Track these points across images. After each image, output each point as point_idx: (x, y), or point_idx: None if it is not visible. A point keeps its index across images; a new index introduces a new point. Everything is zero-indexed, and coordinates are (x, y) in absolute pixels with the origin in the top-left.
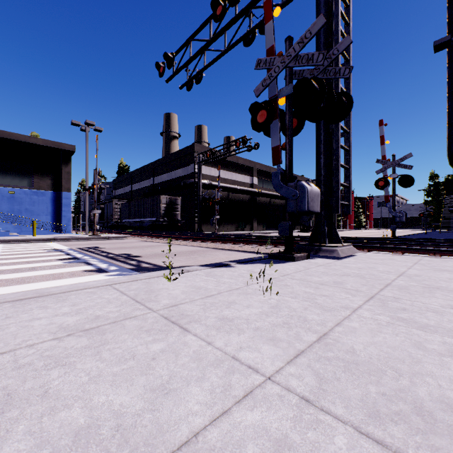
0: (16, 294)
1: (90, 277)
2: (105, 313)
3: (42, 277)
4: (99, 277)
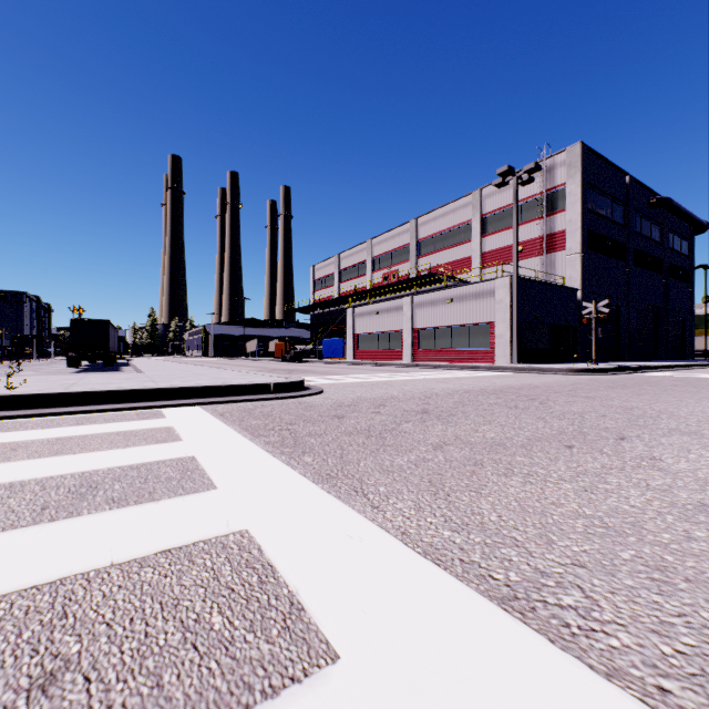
0: (136, 387)
1: (5, 437)
2: (96, 385)
3: (91, 442)
4: None
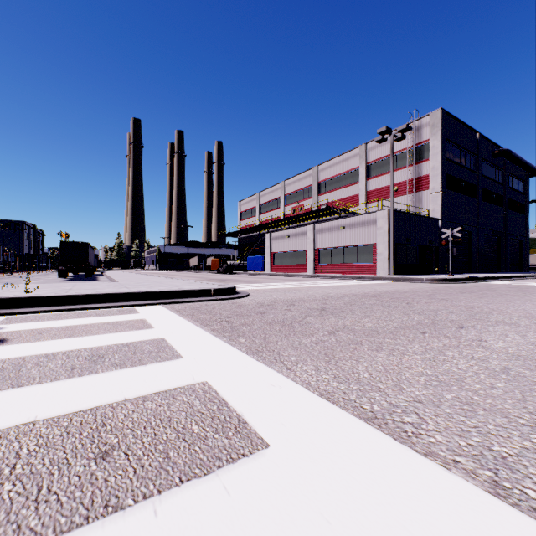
0: (116, 291)
1: (32, 326)
2: (87, 290)
3: (91, 329)
4: (18, 326)
